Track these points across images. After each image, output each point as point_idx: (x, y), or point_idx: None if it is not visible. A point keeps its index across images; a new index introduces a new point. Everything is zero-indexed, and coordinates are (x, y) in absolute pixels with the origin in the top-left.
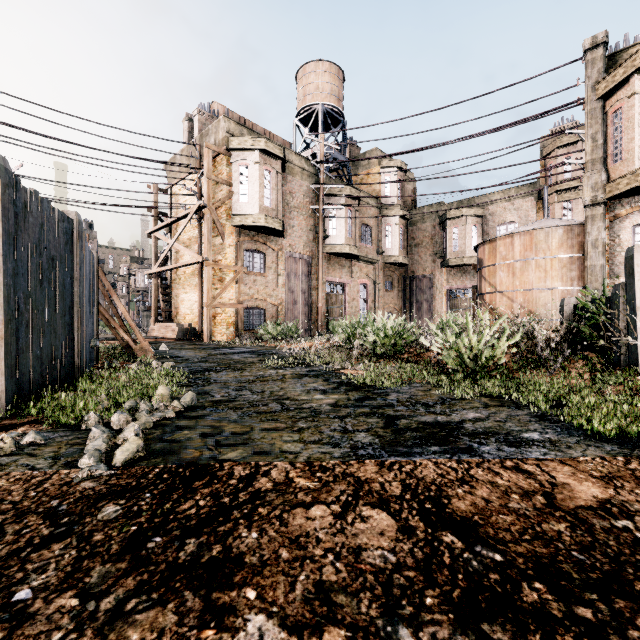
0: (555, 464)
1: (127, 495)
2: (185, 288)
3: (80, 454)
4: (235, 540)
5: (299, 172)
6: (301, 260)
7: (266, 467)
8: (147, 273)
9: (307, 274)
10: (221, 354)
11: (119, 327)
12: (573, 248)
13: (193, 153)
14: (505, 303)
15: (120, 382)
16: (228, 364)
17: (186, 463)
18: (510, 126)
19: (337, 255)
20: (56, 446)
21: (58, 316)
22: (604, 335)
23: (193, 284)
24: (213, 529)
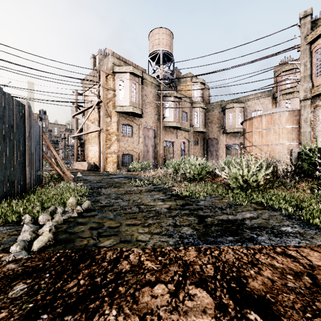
0: (308, 250)
1: (34, 275)
2: (91, 144)
3: (14, 242)
4: (100, 317)
5: (150, 84)
6: (151, 129)
7: (127, 252)
8: (72, 136)
9: (154, 137)
10: (109, 178)
11: (54, 164)
12: (293, 122)
13: (95, 74)
14: (257, 151)
15: (49, 195)
16: (112, 184)
17: (77, 249)
18: (259, 60)
19: (169, 127)
20: (1, 236)
21: (15, 158)
22: (316, 168)
23: (95, 142)
24: (85, 306)
